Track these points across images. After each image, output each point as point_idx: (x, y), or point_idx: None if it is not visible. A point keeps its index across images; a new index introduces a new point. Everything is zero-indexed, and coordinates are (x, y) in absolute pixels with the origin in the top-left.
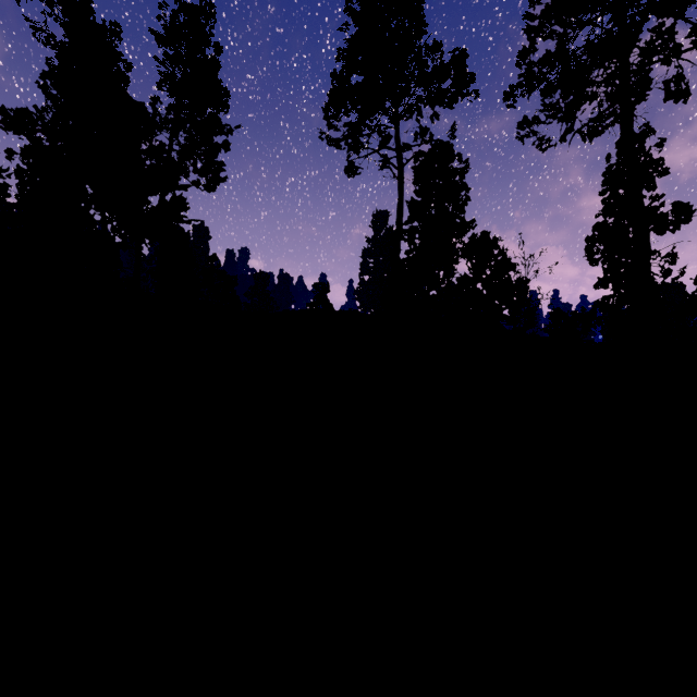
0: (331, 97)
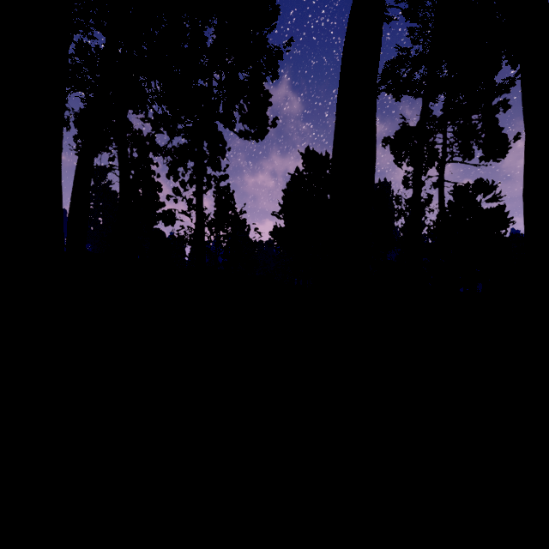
0: (81, 137)
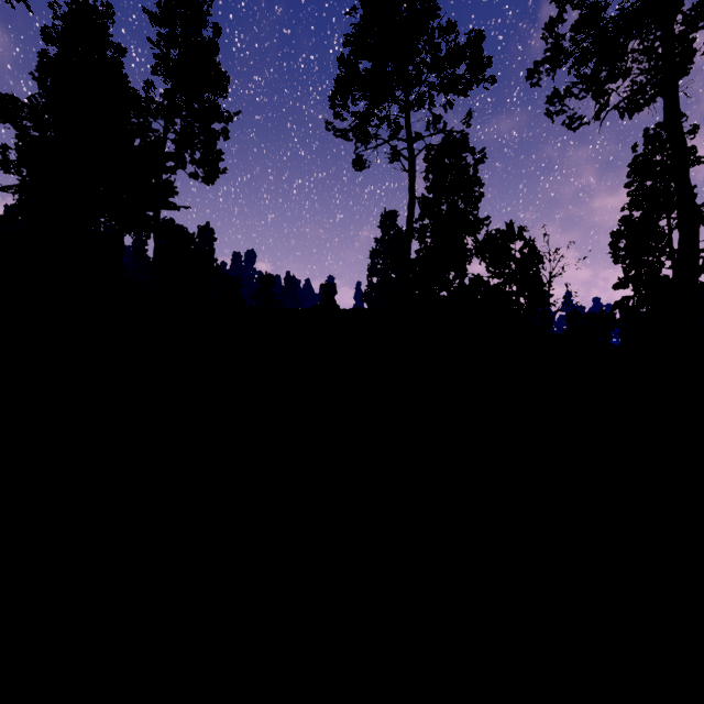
0: (338, 83)
